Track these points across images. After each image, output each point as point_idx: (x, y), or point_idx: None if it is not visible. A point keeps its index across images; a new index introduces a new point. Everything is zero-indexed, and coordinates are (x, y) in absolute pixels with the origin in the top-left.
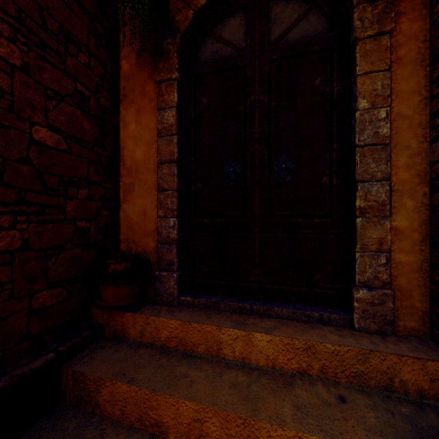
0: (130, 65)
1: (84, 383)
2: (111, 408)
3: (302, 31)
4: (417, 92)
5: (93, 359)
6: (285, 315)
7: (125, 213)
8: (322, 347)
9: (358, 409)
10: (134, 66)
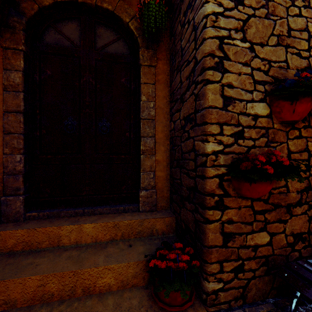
0: None
1: None
2: None
3: (115, 49)
4: (165, 98)
5: None
6: (105, 212)
7: None
8: (122, 223)
9: (136, 247)
10: None
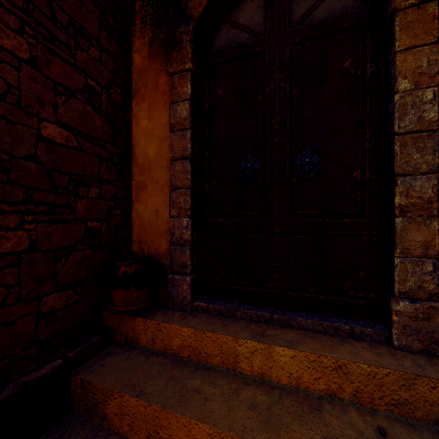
0: (142, 58)
1: (92, 392)
2: (119, 422)
3: (329, 8)
4: None
5: (102, 366)
6: (310, 327)
7: (137, 213)
8: (356, 367)
9: None
10: (146, 60)
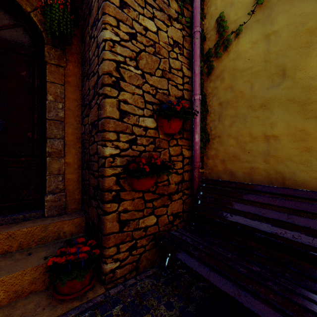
0: None
1: None
2: None
3: (12, 36)
4: (76, 101)
5: None
6: None
7: None
8: (20, 232)
9: (38, 254)
10: None
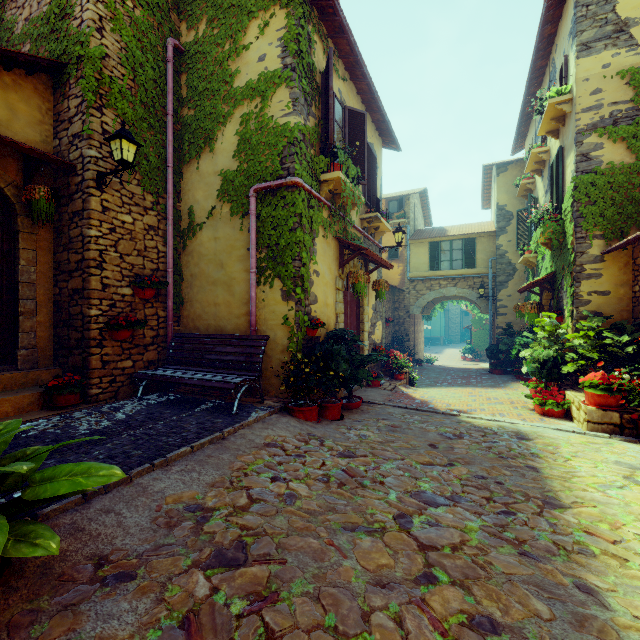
0: None
1: None
2: None
3: None
4: (48, 264)
5: None
6: None
7: None
8: (5, 376)
9: (25, 391)
10: None
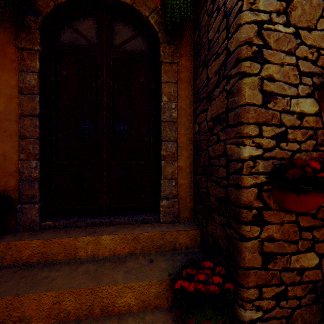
0: None
1: None
2: None
3: (134, 46)
4: (188, 98)
5: None
6: (123, 222)
7: None
8: (142, 235)
9: (158, 263)
10: None
